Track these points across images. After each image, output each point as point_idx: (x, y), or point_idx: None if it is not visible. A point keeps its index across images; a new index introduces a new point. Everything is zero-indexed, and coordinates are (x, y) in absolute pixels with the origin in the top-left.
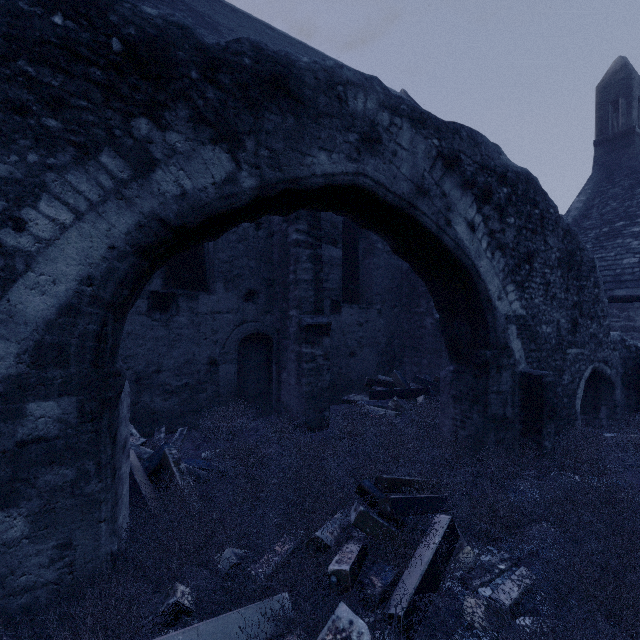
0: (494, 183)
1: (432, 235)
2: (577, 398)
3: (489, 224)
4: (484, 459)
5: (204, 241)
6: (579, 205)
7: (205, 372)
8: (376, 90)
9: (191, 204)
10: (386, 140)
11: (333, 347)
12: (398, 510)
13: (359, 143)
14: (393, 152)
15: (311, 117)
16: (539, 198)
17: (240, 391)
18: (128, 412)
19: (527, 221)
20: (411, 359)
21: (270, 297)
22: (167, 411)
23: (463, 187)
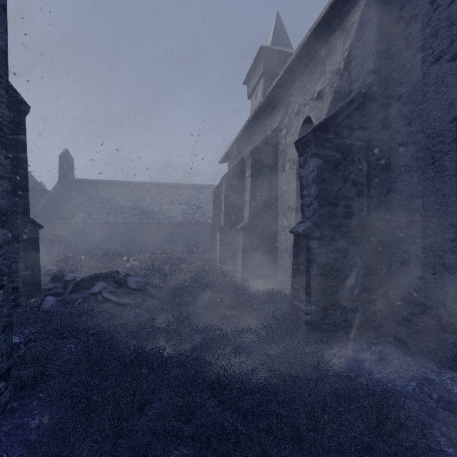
0: None
1: None
2: None
3: None
4: None
5: None
6: (52, 193)
7: None
8: None
9: None
10: None
11: None
12: None
13: None
14: None
15: None
16: None
17: None
18: None
19: None
20: None
21: None
22: None
23: None
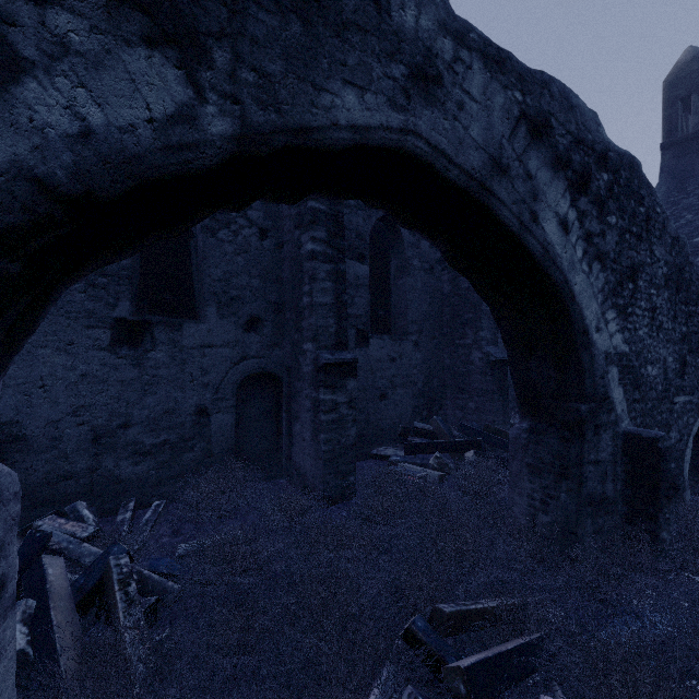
0: (592, 165)
1: (512, 235)
2: (685, 461)
3: (585, 223)
4: (579, 560)
5: (156, 237)
6: None
7: (192, 425)
8: (434, 1)
9: (103, 154)
10: (448, 83)
11: (359, 388)
12: (478, 691)
13: (408, 81)
14: (458, 103)
15: (331, 26)
16: (644, 192)
17: (239, 448)
18: (12, 529)
19: (631, 222)
20: (454, 402)
21: (279, 326)
22: (138, 479)
23: (554, 167)
